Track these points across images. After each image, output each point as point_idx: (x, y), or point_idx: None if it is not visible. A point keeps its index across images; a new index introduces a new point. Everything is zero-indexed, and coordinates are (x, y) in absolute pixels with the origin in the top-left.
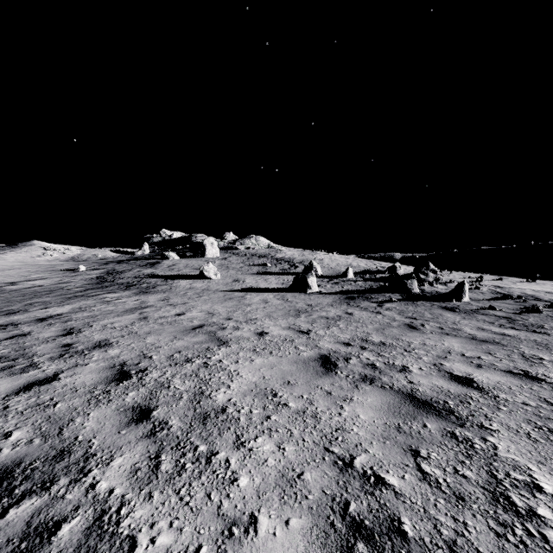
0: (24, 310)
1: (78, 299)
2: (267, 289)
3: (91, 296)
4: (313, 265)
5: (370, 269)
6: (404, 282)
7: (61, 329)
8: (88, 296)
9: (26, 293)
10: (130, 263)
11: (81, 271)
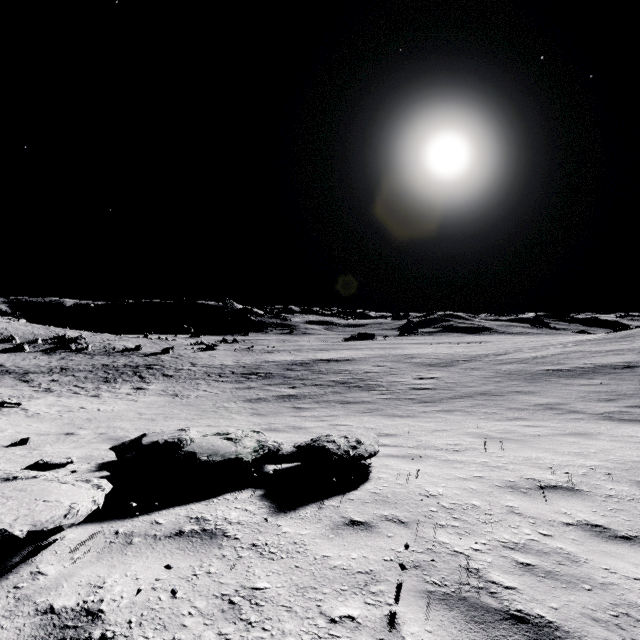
0: None
1: None
2: (0, 352)
3: None
4: (14, 337)
5: (49, 336)
6: (70, 345)
7: None
8: None
9: None
10: None
11: None
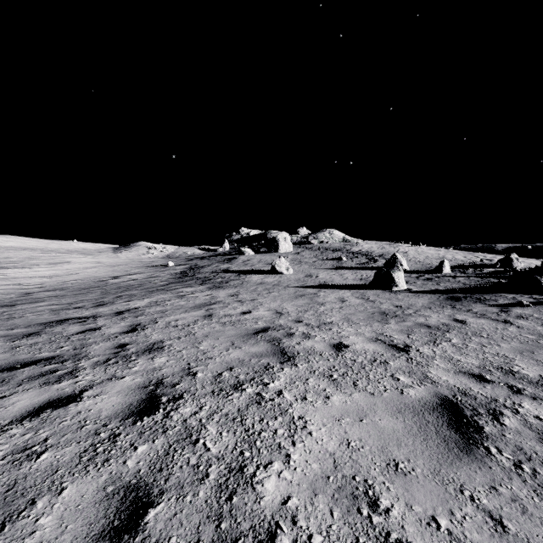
0: (111, 302)
1: (158, 293)
2: (343, 285)
3: (169, 290)
4: (397, 258)
5: (471, 262)
6: (536, 278)
7: (129, 325)
8: (167, 290)
9: (122, 286)
10: (211, 259)
11: (169, 267)
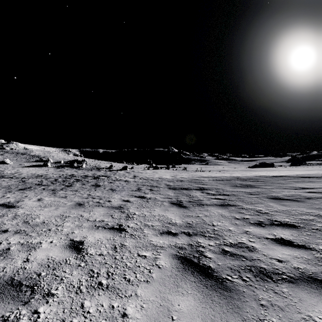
0: None
1: None
2: (35, 166)
3: None
4: (49, 159)
5: (71, 160)
6: (73, 164)
7: None
8: None
9: None
10: None
11: None
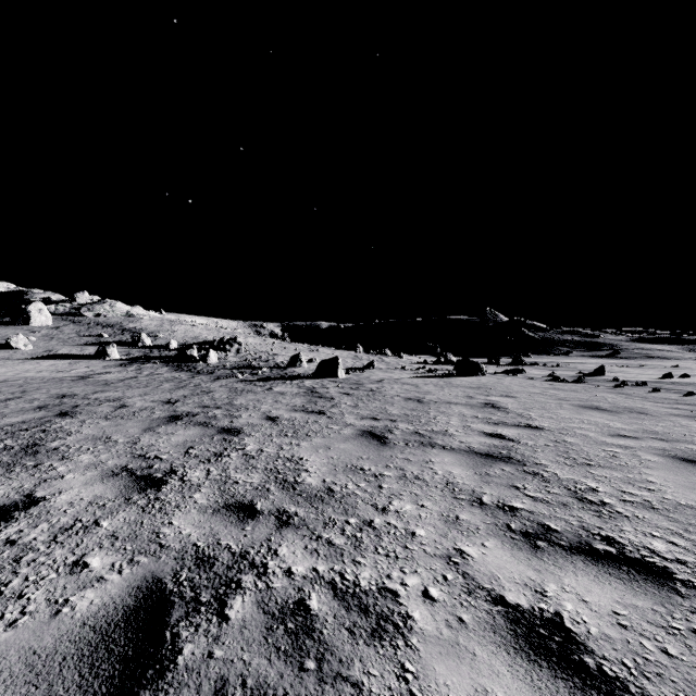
0: None
1: None
2: (72, 357)
3: None
4: (141, 338)
5: (210, 341)
6: (185, 351)
7: None
8: None
9: None
10: None
11: None
